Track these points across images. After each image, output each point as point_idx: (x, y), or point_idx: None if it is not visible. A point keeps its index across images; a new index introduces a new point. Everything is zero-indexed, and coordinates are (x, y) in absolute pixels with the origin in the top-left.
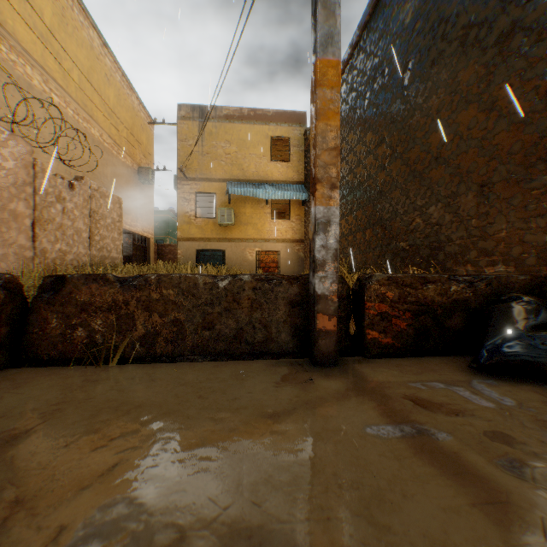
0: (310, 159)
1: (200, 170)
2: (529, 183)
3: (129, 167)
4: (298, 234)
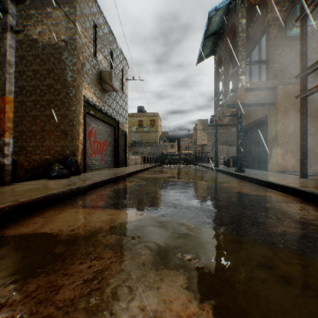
0: (1, 122)
1: None
2: (57, 133)
3: None
4: None
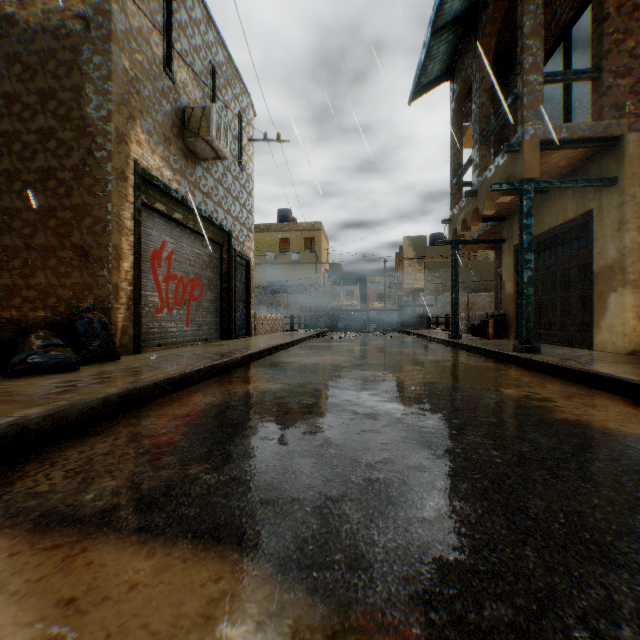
0: None
1: None
2: (63, 253)
3: None
4: None
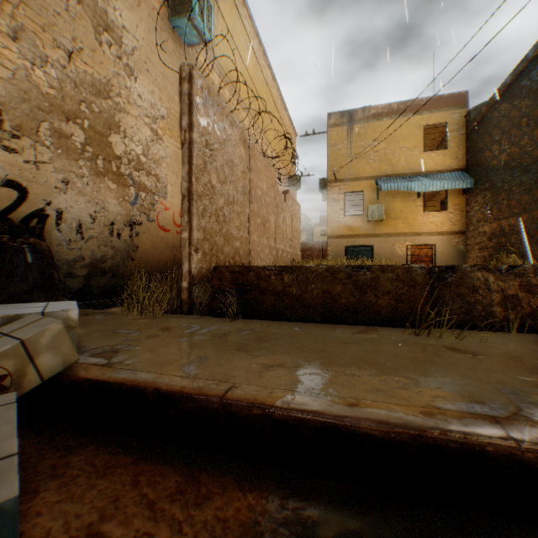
0: None
1: (348, 171)
2: None
3: (284, 177)
4: (457, 225)
